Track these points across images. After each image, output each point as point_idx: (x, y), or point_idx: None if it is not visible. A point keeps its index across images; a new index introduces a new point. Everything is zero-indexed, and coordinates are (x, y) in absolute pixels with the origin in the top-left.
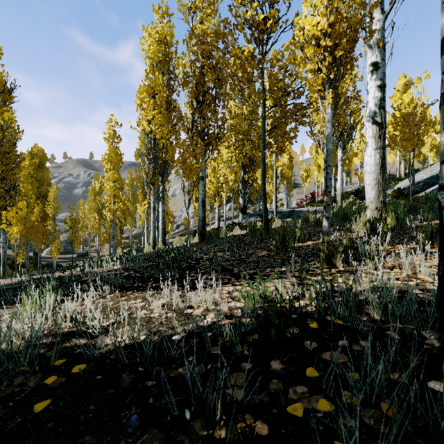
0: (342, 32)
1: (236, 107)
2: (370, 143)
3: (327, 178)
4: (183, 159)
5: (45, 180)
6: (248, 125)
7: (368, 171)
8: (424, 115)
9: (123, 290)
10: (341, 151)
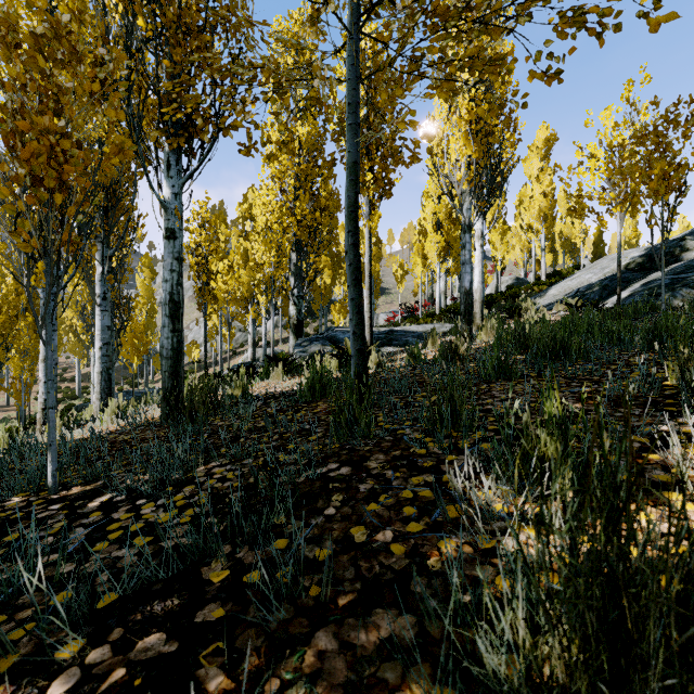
0: None
1: None
2: None
3: None
4: (18, 104)
5: None
6: (306, 162)
7: None
8: (693, 125)
9: None
10: (482, 220)
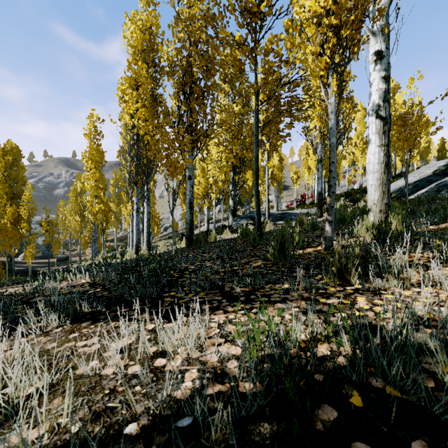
0: (349, 8)
1: (226, 105)
2: (373, 139)
3: (330, 177)
4: (167, 155)
5: (20, 178)
6: (238, 124)
7: (371, 170)
8: (421, 114)
9: (78, 320)
10: None
